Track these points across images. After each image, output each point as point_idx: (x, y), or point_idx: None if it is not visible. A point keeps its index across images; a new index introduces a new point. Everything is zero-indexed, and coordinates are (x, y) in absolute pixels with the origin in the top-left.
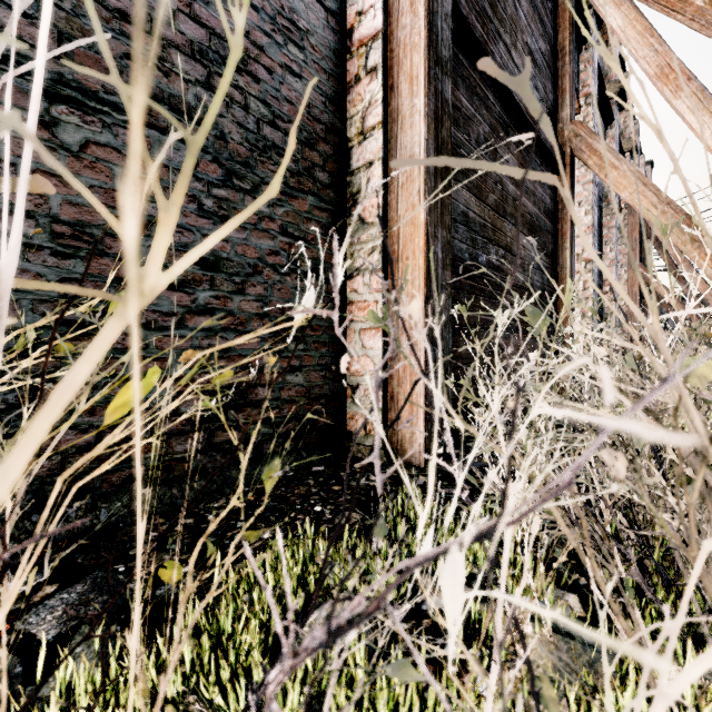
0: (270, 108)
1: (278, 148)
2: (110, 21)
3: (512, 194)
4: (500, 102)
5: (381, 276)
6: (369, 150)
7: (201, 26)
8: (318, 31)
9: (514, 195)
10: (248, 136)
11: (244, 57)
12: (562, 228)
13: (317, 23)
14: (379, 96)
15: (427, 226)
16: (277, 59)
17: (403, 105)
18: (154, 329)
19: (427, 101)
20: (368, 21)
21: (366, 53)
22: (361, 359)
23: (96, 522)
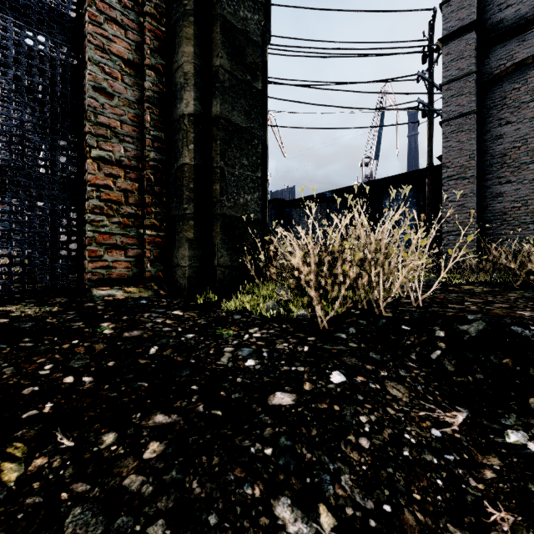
0: None
1: None
2: None
3: None
4: None
5: None
6: None
7: None
8: None
9: None
10: None
11: None
12: None
13: None
14: None
15: None
16: None
17: None
18: None
19: None
20: None
21: None
22: None
23: None
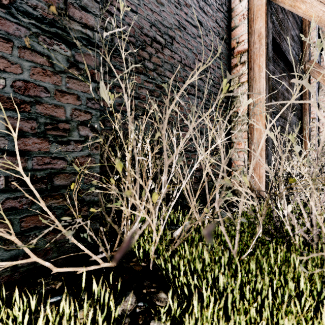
0: (213, 81)
1: (215, 93)
2: (183, 67)
3: (286, 96)
4: (282, 62)
5: (247, 133)
6: (242, 90)
7: (199, 61)
8: (224, 51)
9: (287, 97)
10: (208, 91)
11: (208, 67)
12: (304, 107)
13: (224, 49)
14: (246, 72)
15: (266, 116)
16: (215, 65)
17: (255, 74)
18: (191, 152)
19: (266, 74)
20: (241, 46)
21: (240, 57)
22: (237, 161)
23: (184, 204)
